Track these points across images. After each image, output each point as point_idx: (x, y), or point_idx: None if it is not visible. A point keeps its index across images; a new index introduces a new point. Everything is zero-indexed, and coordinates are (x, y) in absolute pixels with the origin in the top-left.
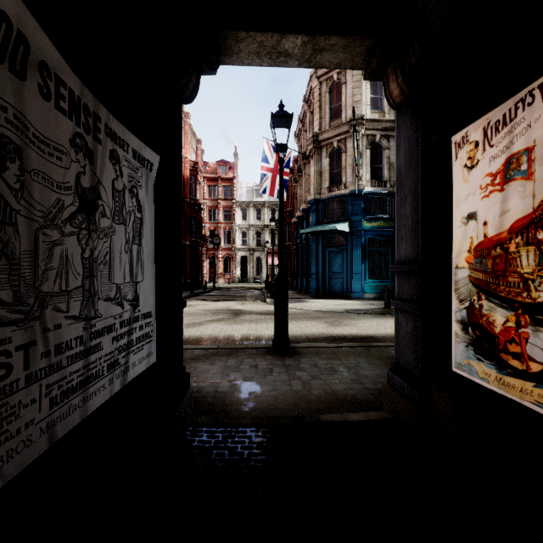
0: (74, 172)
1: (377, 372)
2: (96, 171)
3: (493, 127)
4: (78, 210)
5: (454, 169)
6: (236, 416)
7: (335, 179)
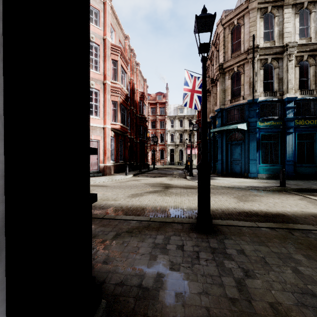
0: None
1: None
2: None
3: None
4: None
5: None
6: None
7: (235, 93)
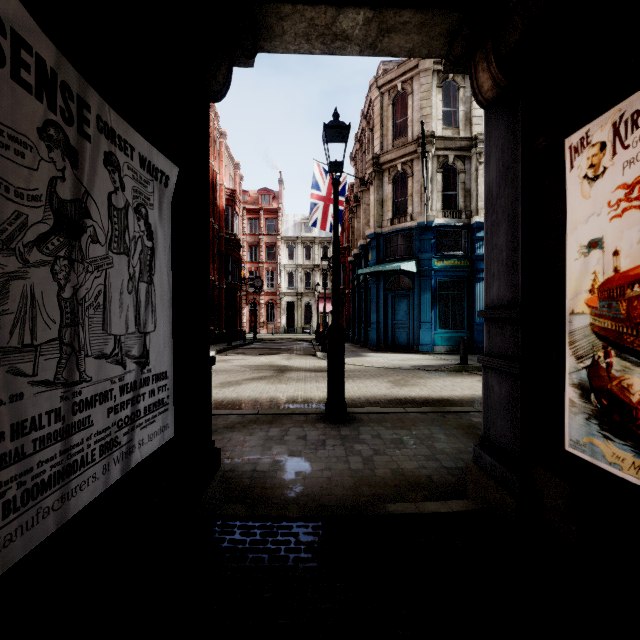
0: (45, 176)
1: (457, 445)
2: (82, 179)
3: (628, 121)
4: (52, 231)
5: (568, 182)
6: (279, 504)
7: (399, 209)
